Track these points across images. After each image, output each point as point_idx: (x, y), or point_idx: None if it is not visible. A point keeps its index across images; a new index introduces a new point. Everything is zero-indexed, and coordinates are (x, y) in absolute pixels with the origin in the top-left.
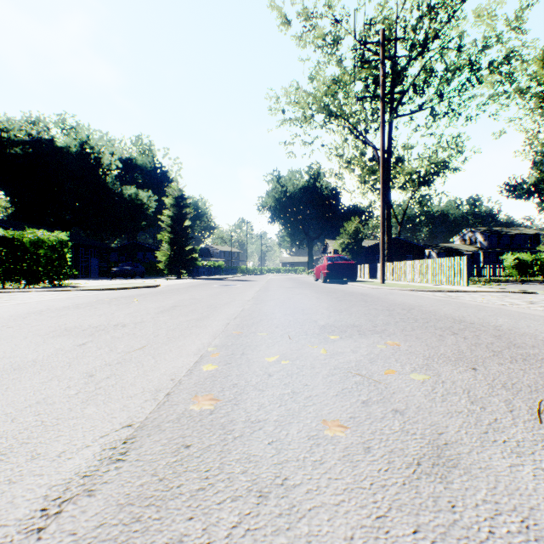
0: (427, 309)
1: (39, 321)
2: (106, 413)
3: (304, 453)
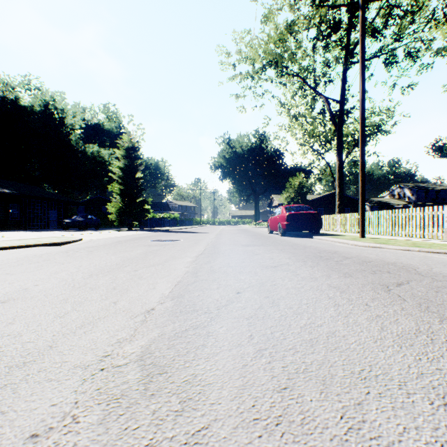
0: None
1: None
2: None
3: None
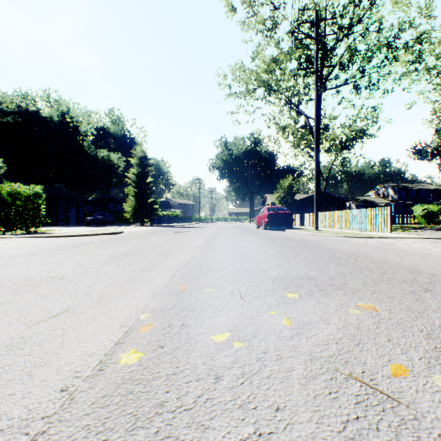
0: (372, 257)
1: None
2: None
3: None
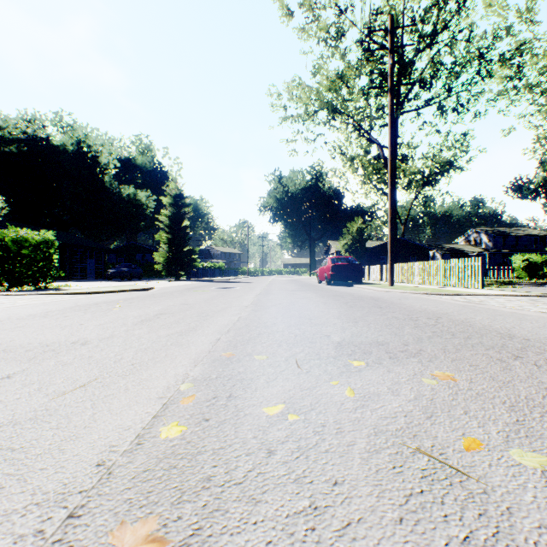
0: (457, 318)
1: None
2: None
3: None
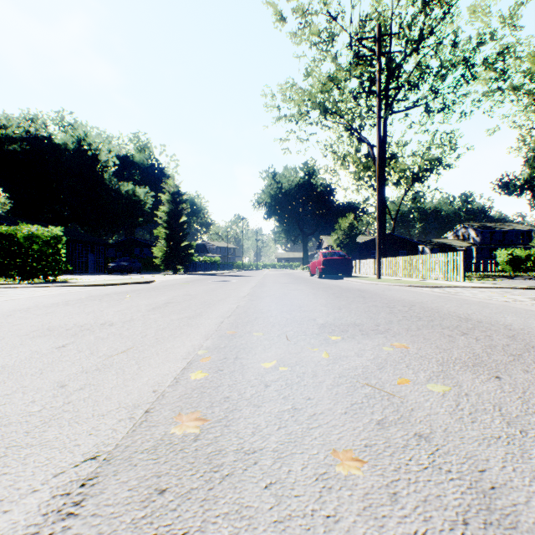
0: (428, 306)
1: (23, 319)
2: (69, 439)
3: (312, 503)
